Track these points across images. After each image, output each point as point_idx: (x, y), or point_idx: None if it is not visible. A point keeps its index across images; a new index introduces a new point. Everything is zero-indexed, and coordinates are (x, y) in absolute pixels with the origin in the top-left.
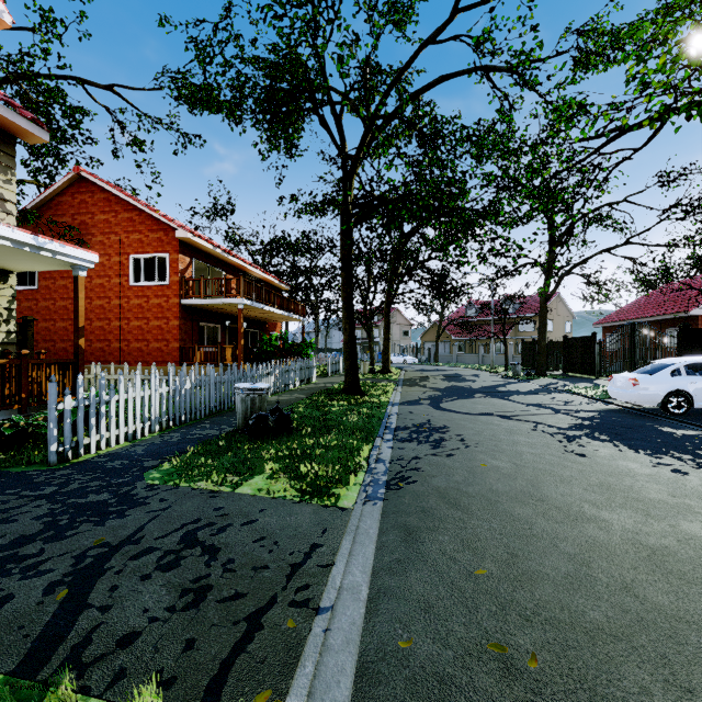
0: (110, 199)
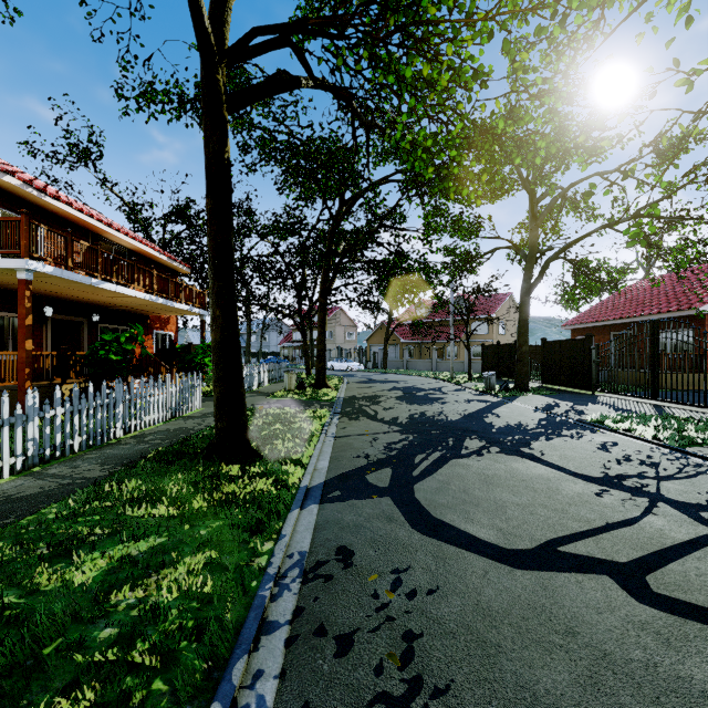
0: None
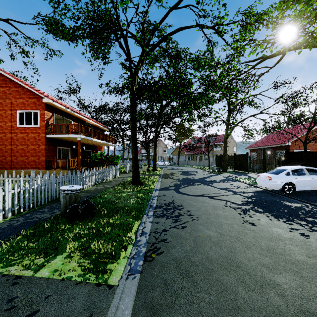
0: (5, 80)
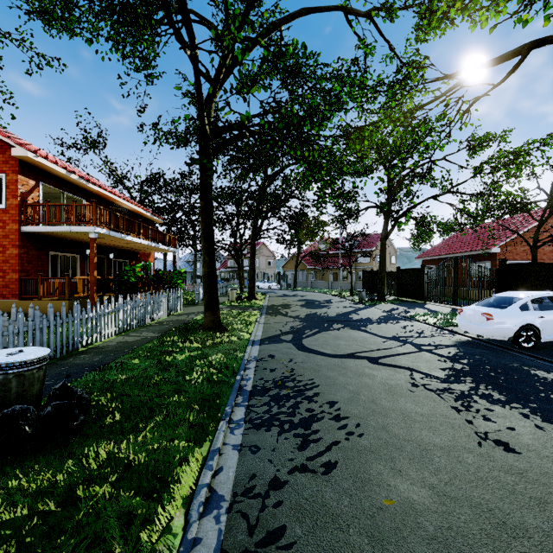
0: None
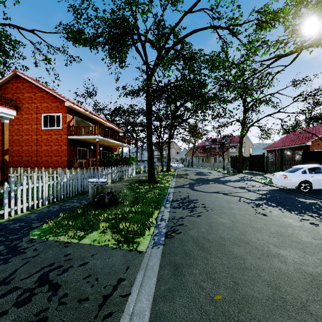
0: (32, 86)
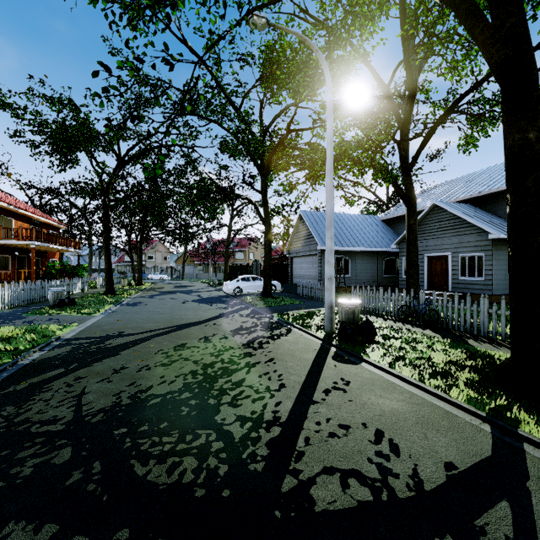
0: None
